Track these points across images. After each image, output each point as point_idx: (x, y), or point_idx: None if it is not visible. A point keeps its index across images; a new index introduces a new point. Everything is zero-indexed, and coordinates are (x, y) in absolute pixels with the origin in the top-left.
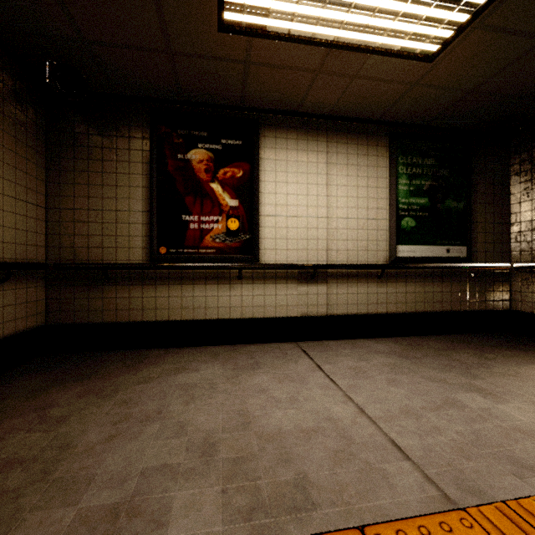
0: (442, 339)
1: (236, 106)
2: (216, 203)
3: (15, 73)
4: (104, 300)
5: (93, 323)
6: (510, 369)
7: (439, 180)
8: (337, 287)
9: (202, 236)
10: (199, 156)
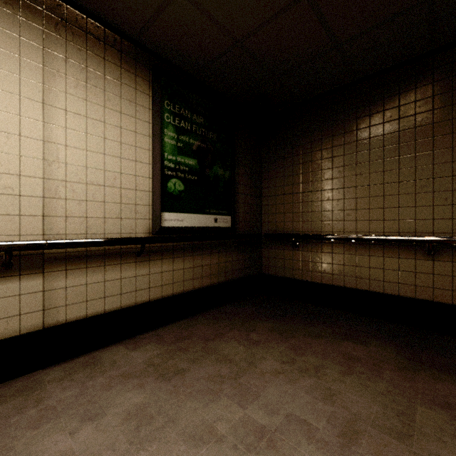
0: (211, 318)
1: None
2: None
3: None
4: None
5: None
6: (275, 357)
7: (208, 143)
8: (66, 277)
9: None
10: None
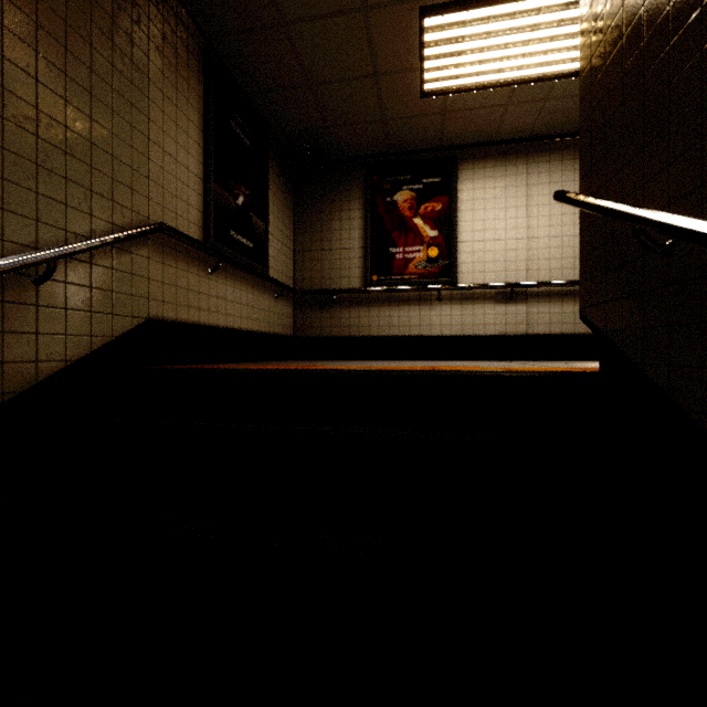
0: None
1: (435, 148)
2: (417, 235)
3: (282, 158)
4: (331, 319)
5: (324, 337)
6: None
7: None
8: (538, 307)
9: (406, 264)
10: (403, 197)
